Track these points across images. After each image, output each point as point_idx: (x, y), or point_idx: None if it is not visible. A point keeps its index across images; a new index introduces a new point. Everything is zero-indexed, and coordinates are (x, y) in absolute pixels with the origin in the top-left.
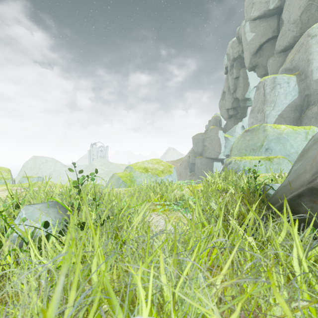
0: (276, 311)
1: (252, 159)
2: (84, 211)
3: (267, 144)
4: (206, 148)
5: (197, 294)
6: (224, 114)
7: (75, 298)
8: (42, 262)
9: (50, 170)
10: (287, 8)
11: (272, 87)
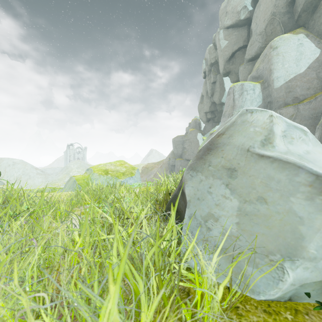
0: (65, 304)
1: None
2: None
3: None
4: (185, 150)
5: None
6: (203, 117)
7: None
8: None
9: (18, 173)
10: (255, 20)
11: (240, 93)
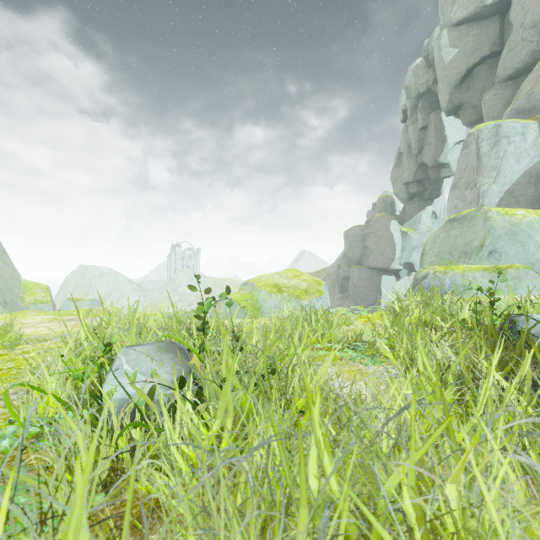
0: None
1: (467, 270)
2: (225, 359)
3: (491, 244)
4: (368, 251)
5: (536, 525)
6: (400, 191)
7: (314, 524)
8: (180, 448)
9: (107, 288)
10: (519, 2)
11: (492, 143)
